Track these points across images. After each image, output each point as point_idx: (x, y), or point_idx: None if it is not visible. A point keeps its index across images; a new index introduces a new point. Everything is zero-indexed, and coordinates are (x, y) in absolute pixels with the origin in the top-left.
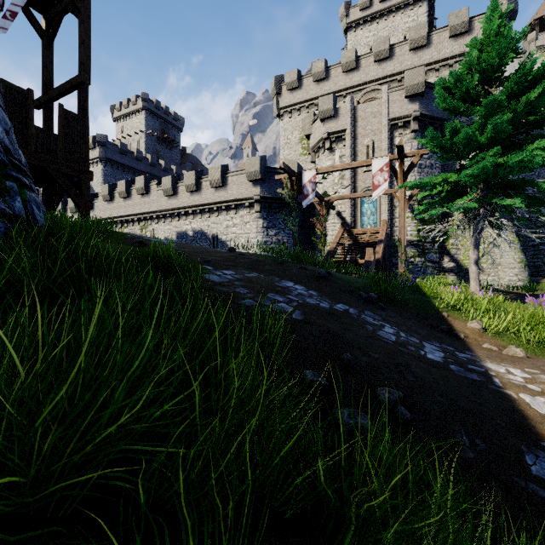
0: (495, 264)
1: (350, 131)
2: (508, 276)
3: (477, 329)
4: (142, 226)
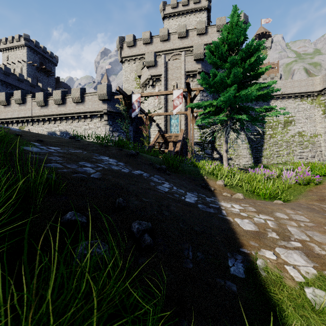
0: (238, 155)
1: (164, 76)
2: (244, 162)
3: (221, 185)
4: (20, 126)
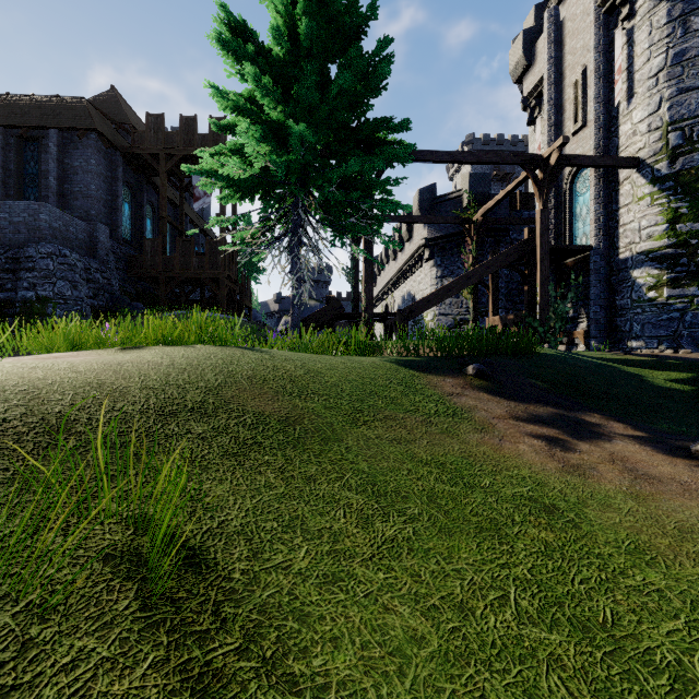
0: None
1: (546, 75)
2: None
3: None
4: (391, 294)
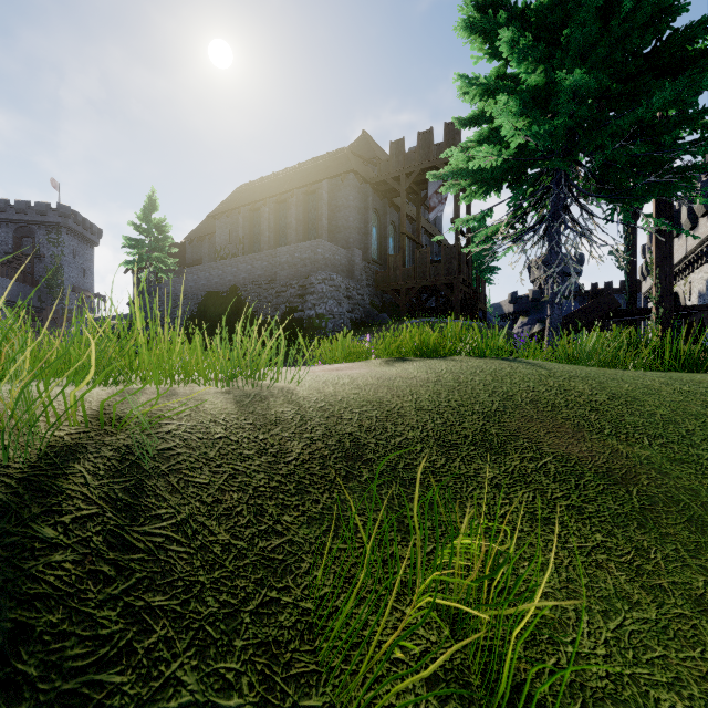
0: None
1: None
2: None
3: None
4: (684, 279)
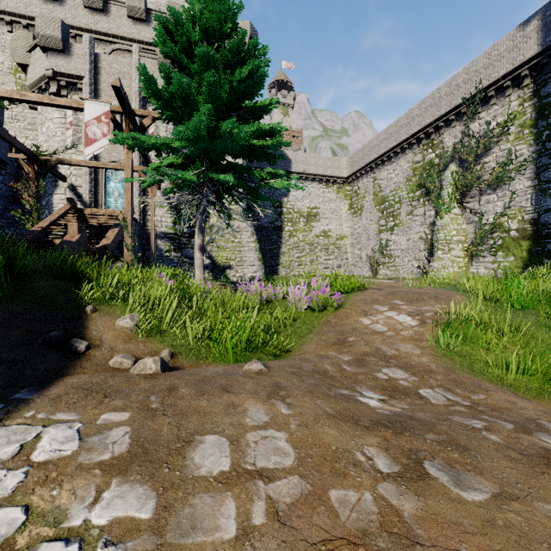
0: (241, 262)
1: (89, 81)
2: (251, 272)
3: (128, 328)
4: None
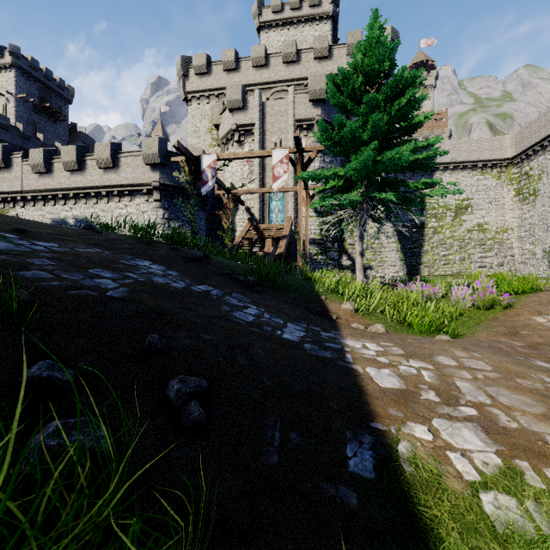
0: (382, 262)
1: (259, 126)
2: (392, 273)
3: (350, 310)
4: (0, 209)
